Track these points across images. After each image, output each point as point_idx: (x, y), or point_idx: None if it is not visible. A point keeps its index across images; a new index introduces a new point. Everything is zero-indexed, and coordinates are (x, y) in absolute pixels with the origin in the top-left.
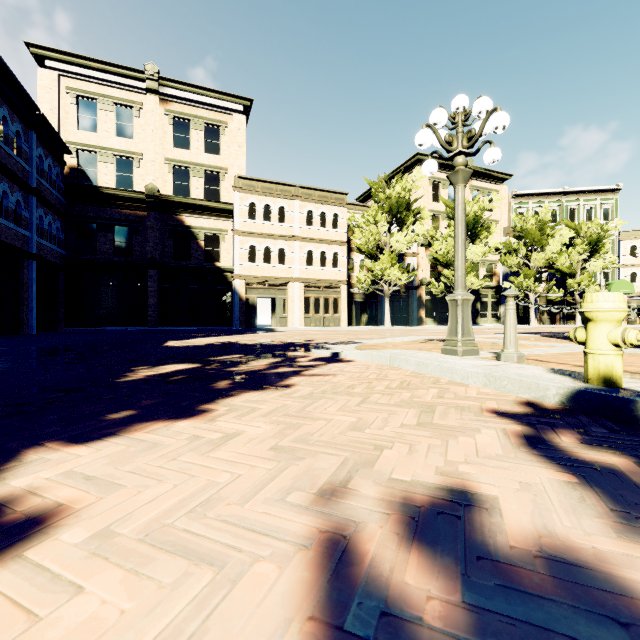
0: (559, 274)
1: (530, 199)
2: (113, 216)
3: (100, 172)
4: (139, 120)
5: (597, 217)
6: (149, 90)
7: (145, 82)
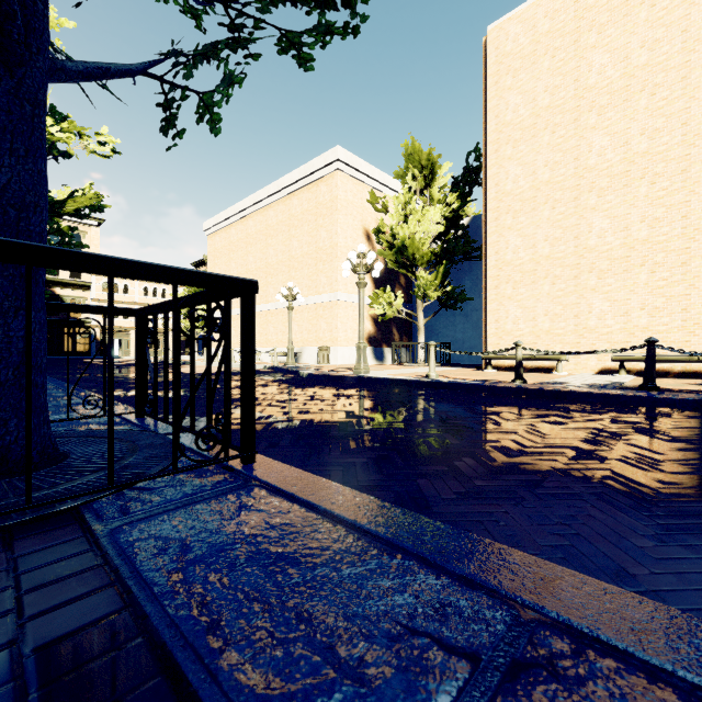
0: None
1: None
2: None
3: None
4: None
5: None
6: None
7: None
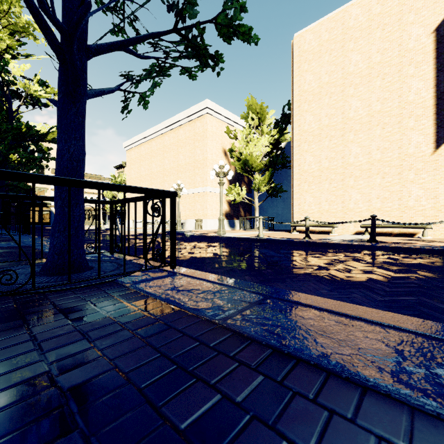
0: None
1: None
2: None
3: None
4: None
5: None
6: None
7: None
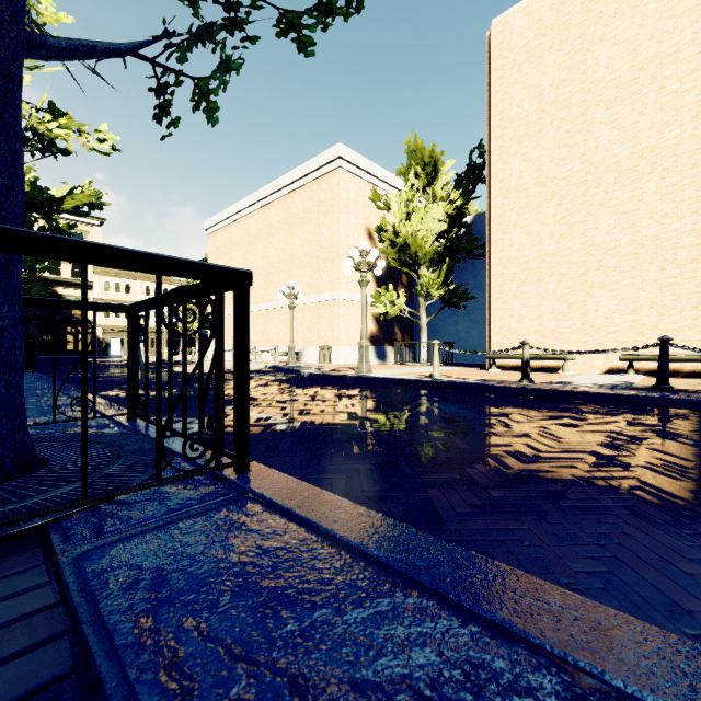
0: None
1: None
2: None
3: None
4: None
5: None
6: None
7: None
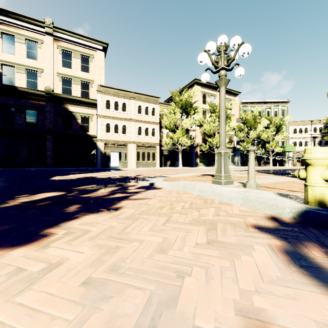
0: (262, 141)
1: (249, 105)
2: (25, 104)
3: (16, 78)
4: (41, 50)
5: (279, 114)
6: (47, 33)
7: (45, 28)
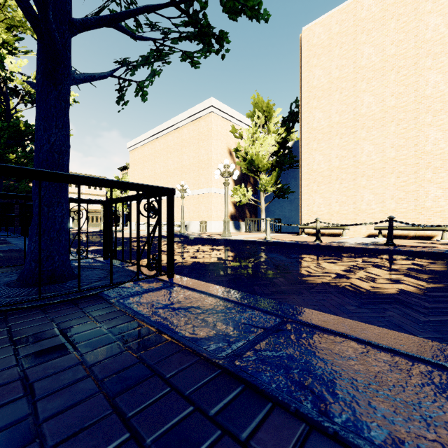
0: None
1: None
2: None
3: None
4: None
5: None
6: None
7: None
